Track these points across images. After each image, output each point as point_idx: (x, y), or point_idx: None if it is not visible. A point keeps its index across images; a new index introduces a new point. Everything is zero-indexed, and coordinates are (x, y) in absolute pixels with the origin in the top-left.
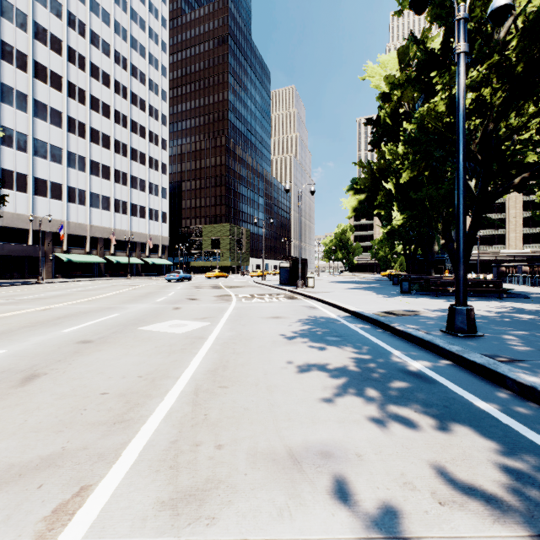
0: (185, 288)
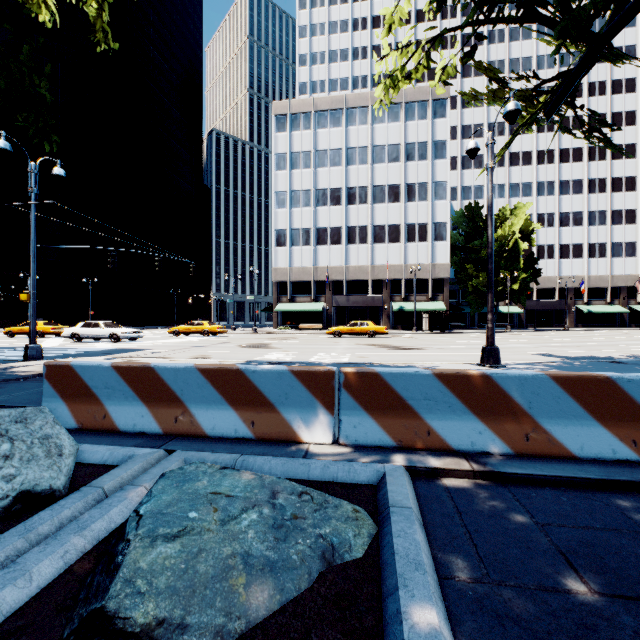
0: None
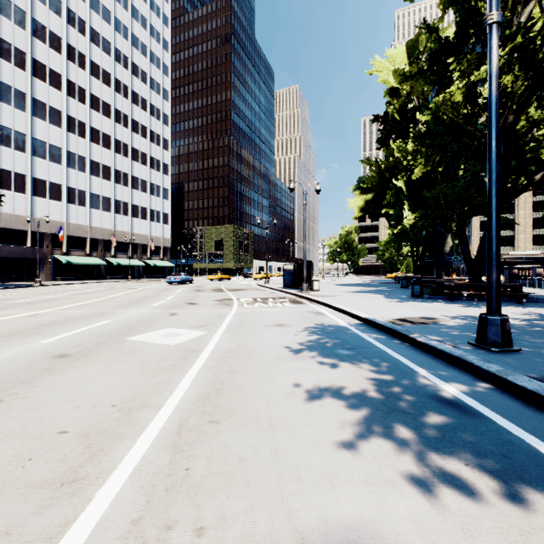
0: (185, 292)
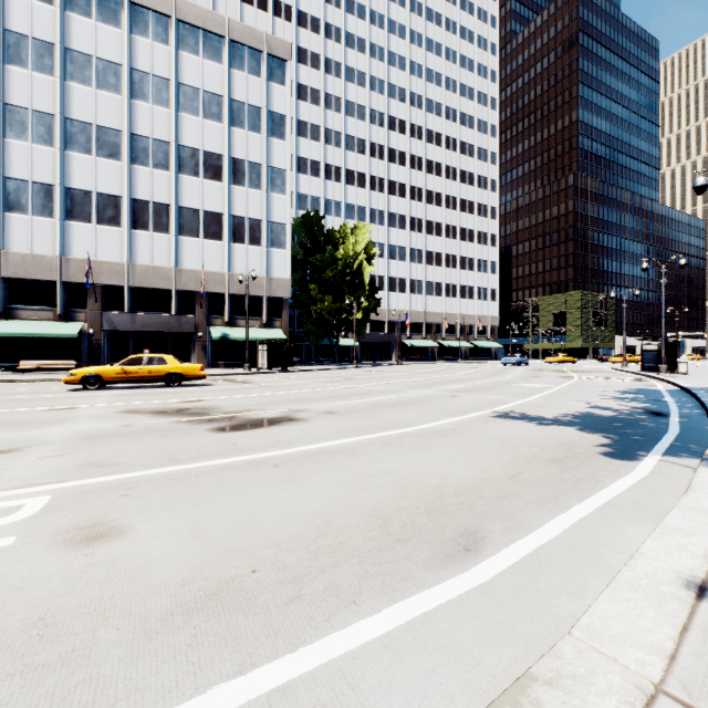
0: (525, 371)
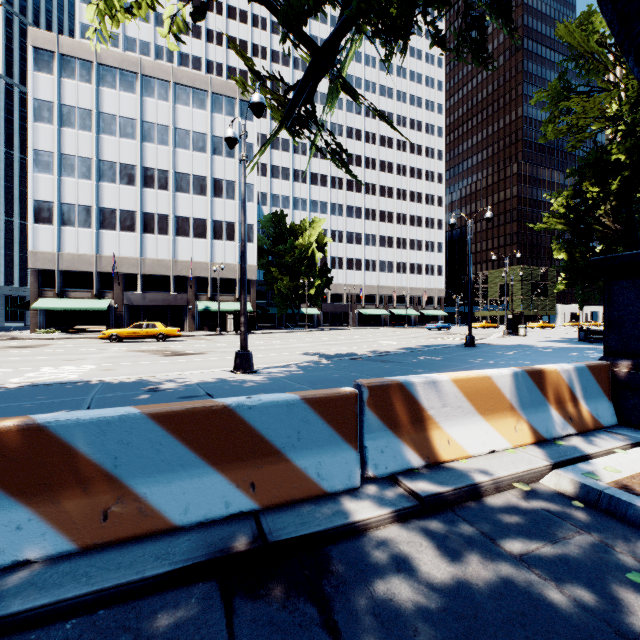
0: (426, 334)
